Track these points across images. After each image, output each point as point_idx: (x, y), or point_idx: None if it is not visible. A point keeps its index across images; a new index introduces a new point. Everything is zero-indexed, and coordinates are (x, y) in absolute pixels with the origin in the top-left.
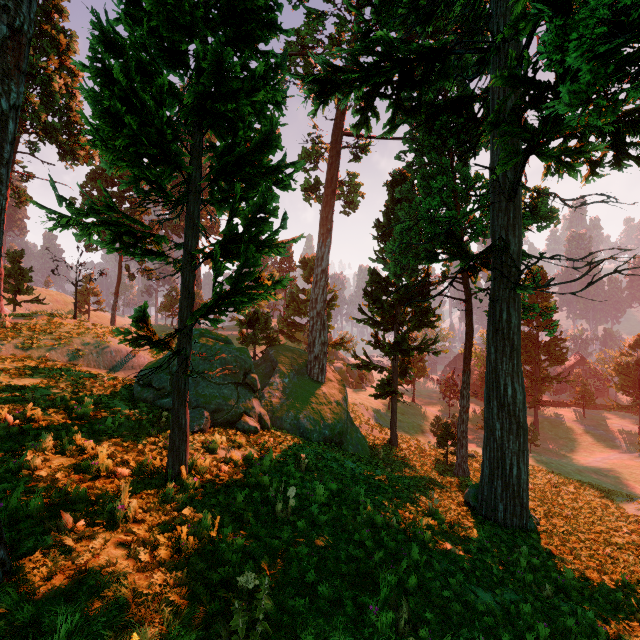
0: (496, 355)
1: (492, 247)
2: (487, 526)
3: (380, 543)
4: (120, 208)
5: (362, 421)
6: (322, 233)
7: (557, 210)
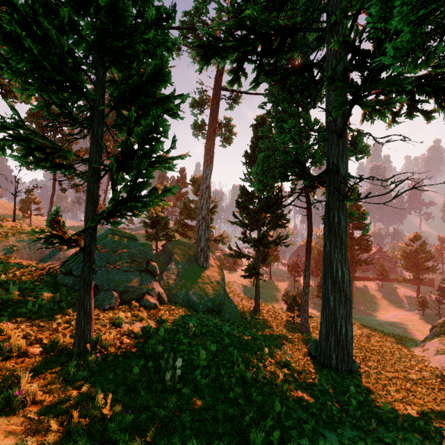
0: (330, 247)
1: (327, 170)
2: (325, 371)
3: (250, 399)
4: (54, 138)
5: (235, 294)
6: (206, 159)
7: (369, 146)
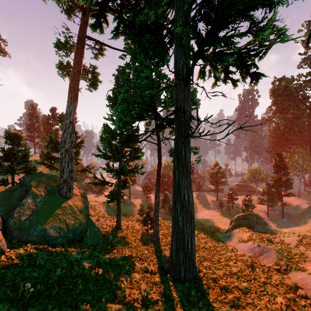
0: (179, 176)
1: (176, 111)
2: (177, 287)
3: None
4: None
5: (99, 216)
6: (70, 96)
7: (200, 100)
